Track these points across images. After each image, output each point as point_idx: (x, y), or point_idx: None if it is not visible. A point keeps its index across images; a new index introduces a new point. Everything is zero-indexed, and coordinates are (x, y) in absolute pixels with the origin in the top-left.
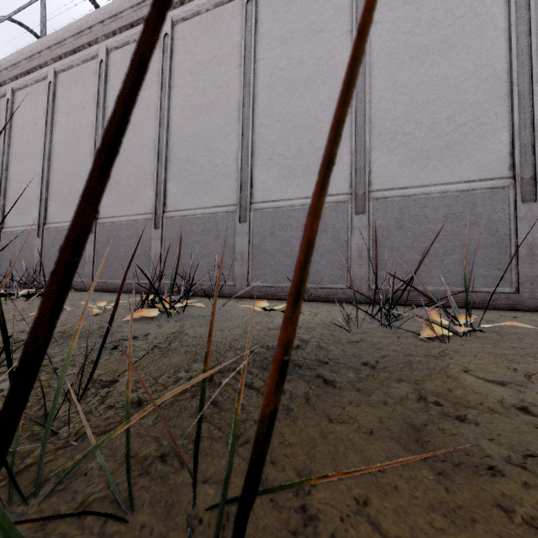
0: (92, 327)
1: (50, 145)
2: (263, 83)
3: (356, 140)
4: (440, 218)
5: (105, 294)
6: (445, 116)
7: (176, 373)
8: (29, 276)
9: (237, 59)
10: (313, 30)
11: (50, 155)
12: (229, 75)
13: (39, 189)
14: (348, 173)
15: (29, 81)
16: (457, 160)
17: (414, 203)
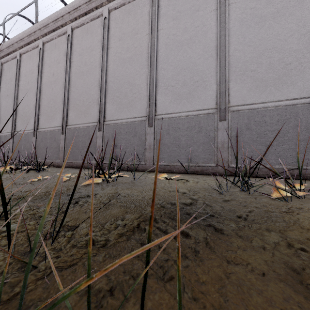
0: (63, 189)
1: (40, 84)
2: (162, 43)
3: (220, 76)
4: (274, 122)
5: (70, 169)
6: (277, 58)
7: (115, 221)
8: (28, 158)
9: (147, 30)
10: (193, 10)
11: (40, 90)
12: (142, 39)
13: (34, 109)
14: (215, 96)
15: (29, 48)
16: (285, 86)
17: (257, 113)
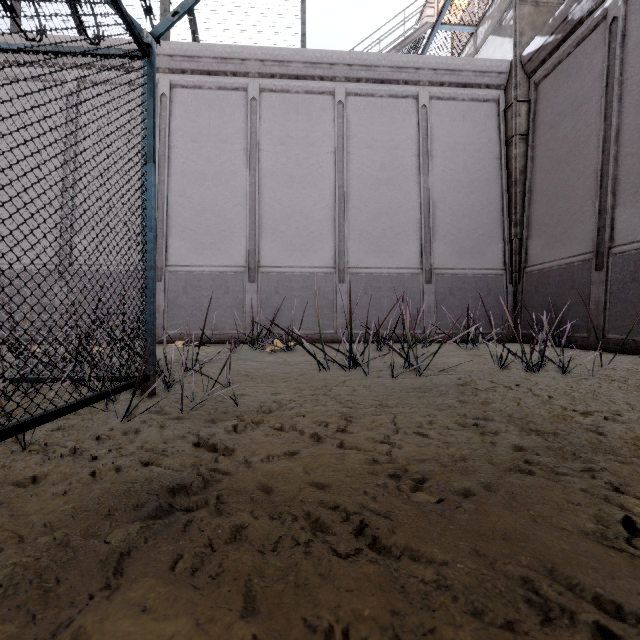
0: None
1: None
2: (177, 168)
3: (250, 230)
4: (299, 288)
5: None
6: (303, 225)
7: None
8: None
9: None
10: (219, 139)
11: None
12: None
13: None
14: (244, 252)
15: None
16: (309, 254)
17: (286, 277)
